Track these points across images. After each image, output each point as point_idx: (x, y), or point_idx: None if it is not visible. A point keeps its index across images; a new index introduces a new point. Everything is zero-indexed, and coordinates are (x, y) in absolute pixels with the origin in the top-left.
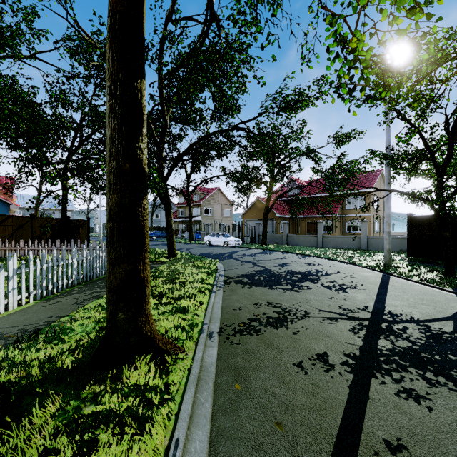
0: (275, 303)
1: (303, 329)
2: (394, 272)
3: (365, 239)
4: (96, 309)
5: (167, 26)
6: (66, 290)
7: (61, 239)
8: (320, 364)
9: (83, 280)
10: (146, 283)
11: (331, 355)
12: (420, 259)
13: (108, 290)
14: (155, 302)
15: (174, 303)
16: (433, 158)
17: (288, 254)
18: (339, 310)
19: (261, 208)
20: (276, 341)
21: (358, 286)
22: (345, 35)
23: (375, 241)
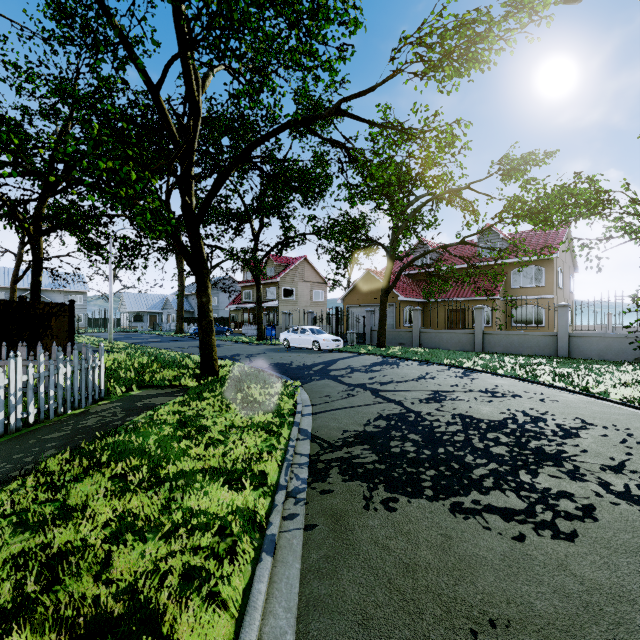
0: None
1: None
2: None
3: (565, 338)
4: None
5: None
6: None
7: (6, 339)
8: None
9: None
10: None
11: None
12: None
13: None
14: None
15: None
16: None
17: (432, 367)
18: None
19: (373, 287)
20: None
21: None
22: None
23: (584, 342)
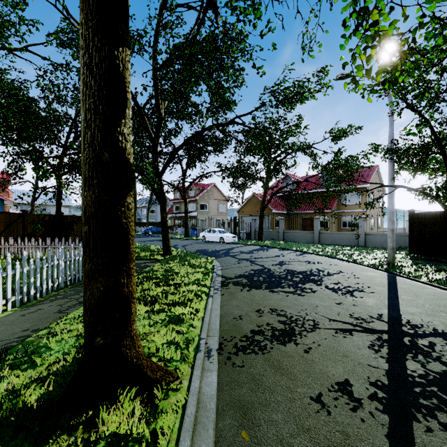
0: (278, 309)
1: (315, 345)
2: (399, 271)
3: (363, 235)
4: (79, 319)
5: (161, 14)
6: (50, 295)
7: (54, 236)
8: (343, 398)
9: (71, 282)
10: (131, 299)
11: (355, 384)
12: (423, 257)
13: (84, 308)
14: (146, 309)
15: (168, 310)
16: (442, 152)
17: (286, 251)
18: (351, 320)
19: (257, 204)
20: (286, 363)
21: (365, 289)
22: (367, 4)
23: (373, 238)
